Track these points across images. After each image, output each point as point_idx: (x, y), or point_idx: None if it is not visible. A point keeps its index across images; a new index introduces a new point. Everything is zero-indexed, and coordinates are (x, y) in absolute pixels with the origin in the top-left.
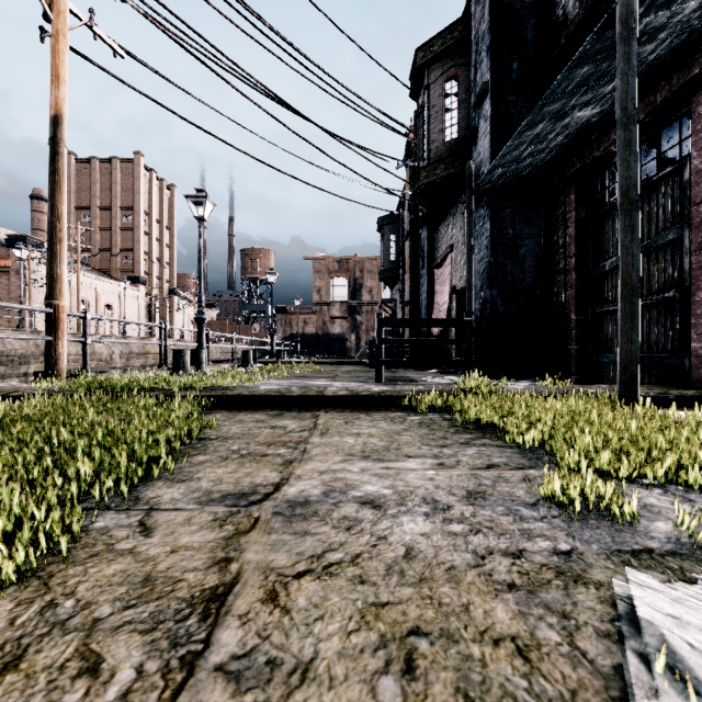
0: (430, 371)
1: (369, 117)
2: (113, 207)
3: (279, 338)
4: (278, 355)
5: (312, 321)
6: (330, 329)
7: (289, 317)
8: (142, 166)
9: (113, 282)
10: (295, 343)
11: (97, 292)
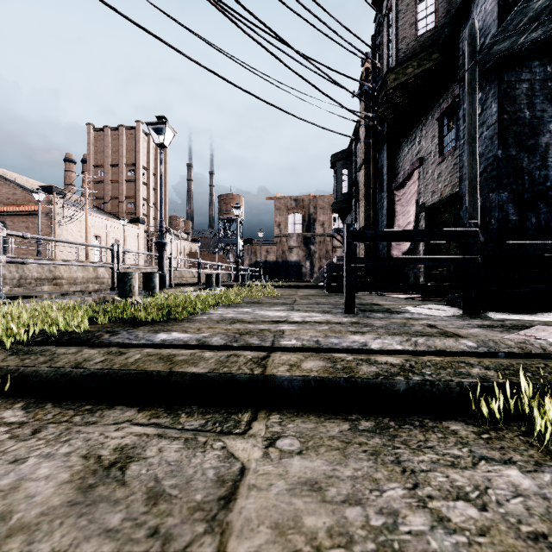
0: (397, 296)
1: (327, 35)
2: (120, 164)
3: (246, 265)
4: (242, 279)
5: (273, 251)
6: (288, 257)
7: (254, 247)
8: (141, 131)
9: (119, 222)
10: (259, 269)
11: (106, 230)
